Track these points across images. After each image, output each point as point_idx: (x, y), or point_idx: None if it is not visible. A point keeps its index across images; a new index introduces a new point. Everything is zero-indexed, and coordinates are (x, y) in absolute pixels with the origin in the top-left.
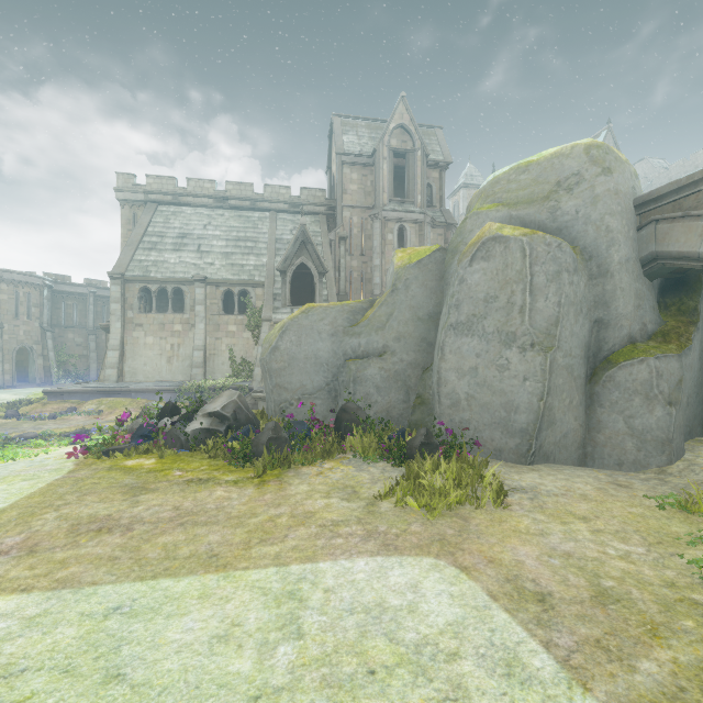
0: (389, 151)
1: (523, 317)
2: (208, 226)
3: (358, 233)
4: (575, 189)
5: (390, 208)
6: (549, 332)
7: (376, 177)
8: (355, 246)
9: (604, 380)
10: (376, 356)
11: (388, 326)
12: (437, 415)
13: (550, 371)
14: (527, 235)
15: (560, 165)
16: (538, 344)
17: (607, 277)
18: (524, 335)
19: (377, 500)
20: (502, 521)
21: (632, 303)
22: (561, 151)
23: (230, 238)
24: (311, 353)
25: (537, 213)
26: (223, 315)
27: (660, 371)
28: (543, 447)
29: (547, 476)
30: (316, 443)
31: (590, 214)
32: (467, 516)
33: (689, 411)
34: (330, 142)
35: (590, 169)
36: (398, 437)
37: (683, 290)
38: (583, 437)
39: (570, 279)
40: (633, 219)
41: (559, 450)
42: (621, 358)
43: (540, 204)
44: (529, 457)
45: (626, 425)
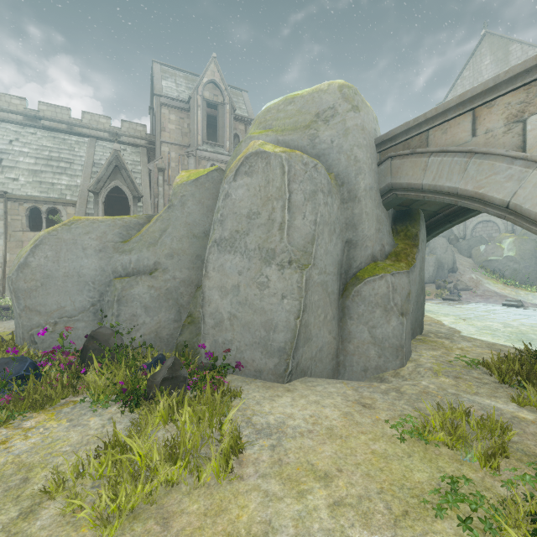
0: (202, 100)
1: (282, 234)
2: (14, 142)
3: (176, 167)
4: (330, 121)
5: (203, 148)
6: (306, 249)
7: (191, 120)
8: (173, 178)
9: (353, 295)
10: (147, 273)
11: (161, 242)
12: (202, 336)
13: (306, 288)
14: (286, 152)
15: (319, 98)
16: (296, 261)
17: (356, 202)
18: (283, 252)
19: (47, 497)
20: (221, 510)
21: (374, 227)
22: (321, 87)
23: (40, 157)
24: (73, 270)
25: (300, 139)
26: (28, 232)
27: (395, 286)
28: (300, 364)
29: (300, 400)
30: (31, 387)
31: (342, 144)
32: (173, 511)
33: (412, 316)
34: (152, 85)
35: (343, 105)
36: (150, 367)
37: (408, 220)
38: (337, 348)
39: (325, 200)
40: (375, 155)
41: (315, 364)
42: (366, 275)
43: (303, 131)
44: (287, 377)
45: (370, 335)
